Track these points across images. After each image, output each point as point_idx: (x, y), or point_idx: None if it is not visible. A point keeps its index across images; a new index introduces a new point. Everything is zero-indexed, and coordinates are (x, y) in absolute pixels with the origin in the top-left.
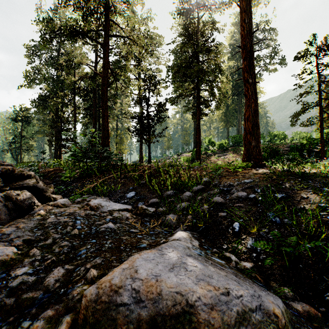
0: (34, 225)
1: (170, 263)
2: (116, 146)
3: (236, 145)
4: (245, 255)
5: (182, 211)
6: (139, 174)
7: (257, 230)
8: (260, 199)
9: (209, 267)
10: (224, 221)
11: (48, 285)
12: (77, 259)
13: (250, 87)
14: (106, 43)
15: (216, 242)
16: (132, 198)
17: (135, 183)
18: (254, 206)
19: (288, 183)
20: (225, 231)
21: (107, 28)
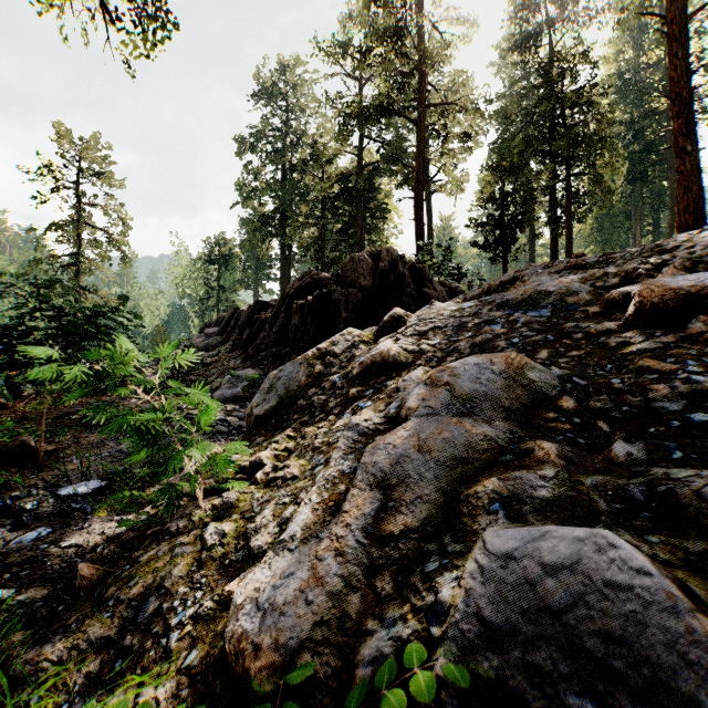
0: None
1: None
2: None
3: None
4: None
5: None
6: None
7: None
8: None
9: None
10: None
11: None
12: None
13: (687, 158)
14: (422, 119)
15: None
16: None
17: None
18: None
19: None
20: None
21: (423, 95)
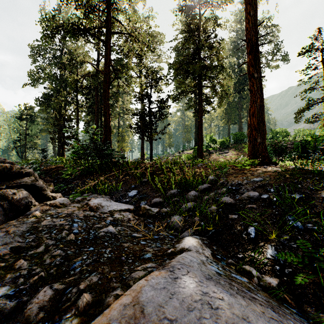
0: (26, 229)
1: (187, 294)
2: (118, 143)
3: (237, 143)
4: (266, 267)
5: (188, 211)
6: (141, 171)
7: (276, 236)
8: (275, 200)
9: (238, 297)
10: (236, 224)
11: (31, 313)
12: (71, 273)
13: (255, 81)
14: (108, 40)
15: (229, 250)
16: (134, 197)
17: (137, 181)
18: (268, 208)
19: (304, 182)
20: (239, 236)
21: (108, 24)
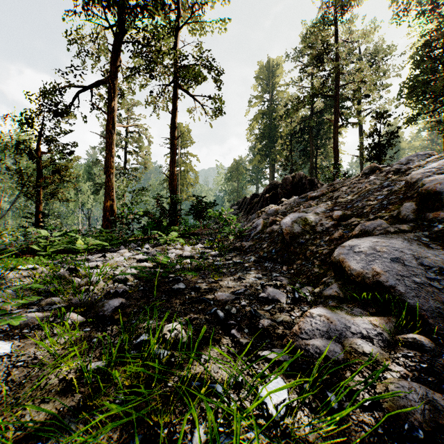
0: None
1: None
2: None
3: None
4: None
5: None
6: None
7: None
8: None
9: None
10: None
11: None
12: None
13: None
14: (337, 94)
15: None
16: None
17: None
18: None
19: None
20: None
21: (337, 81)
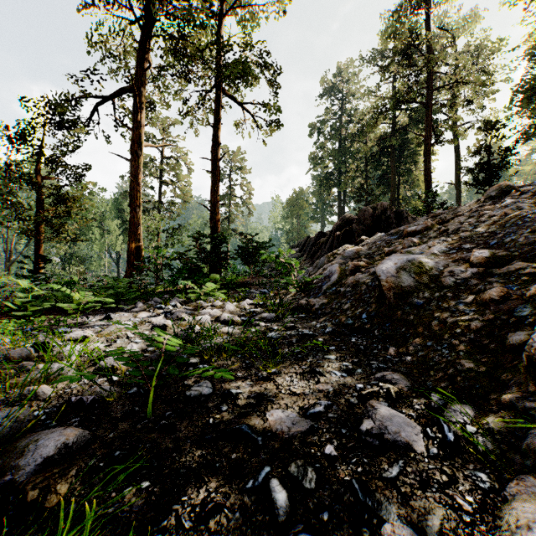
0: None
1: None
2: None
3: None
4: None
5: None
6: None
7: None
8: None
9: None
10: None
11: None
12: None
13: None
14: (429, 101)
15: None
16: None
17: None
18: None
19: None
20: None
21: (430, 84)
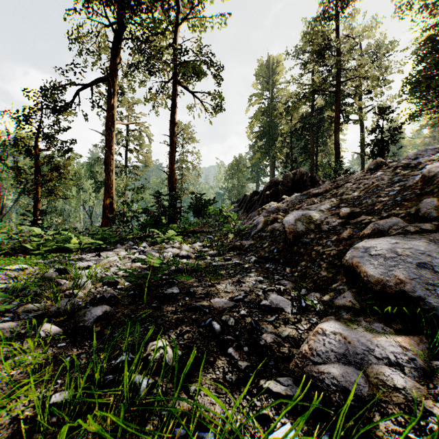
0: None
1: None
2: None
3: None
4: None
5: None
6: None
7: None
8: None
9: None
10: None
11: None
12: None
13: None
14: (338, 90)
15: None
16: None
17: None
18: None
19: None
20: None
21: (339, 77)
